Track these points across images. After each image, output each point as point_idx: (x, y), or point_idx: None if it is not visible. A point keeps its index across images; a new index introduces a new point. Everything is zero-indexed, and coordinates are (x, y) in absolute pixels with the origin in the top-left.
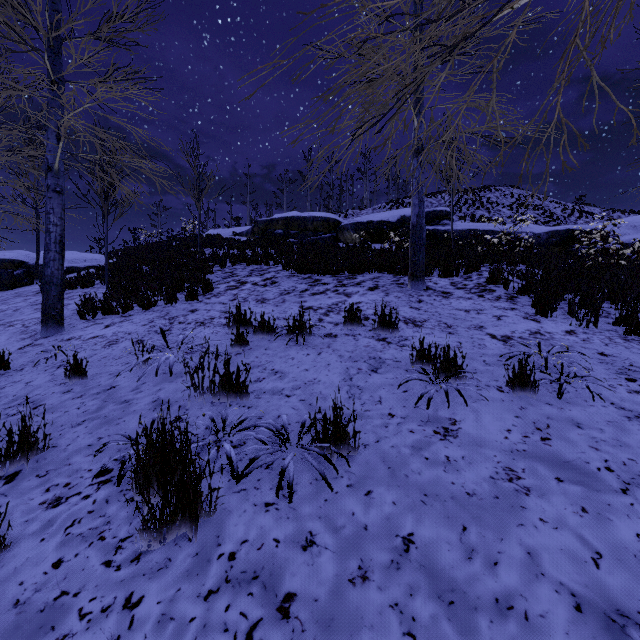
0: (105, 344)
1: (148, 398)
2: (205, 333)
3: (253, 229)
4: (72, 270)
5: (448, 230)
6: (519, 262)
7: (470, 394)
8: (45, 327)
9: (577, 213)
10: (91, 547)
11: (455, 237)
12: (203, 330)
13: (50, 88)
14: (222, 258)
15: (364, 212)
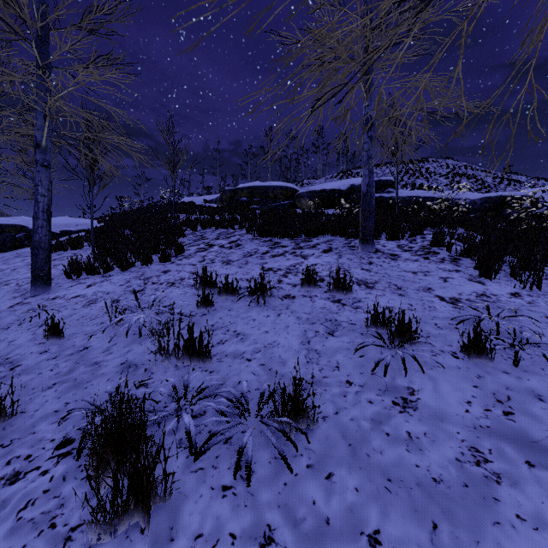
0: (85, 303)
1: (117, 360)
2: (174, 294)
3: (221, 197)
4: (66, 233)
5: (392, 197)
6: (458, 226)
7: (425, 360)
8: (34, 287)
9: (506, 181)
10: (40, 537)
11: (399, 203)
12: (173, 290)
13: (38, 73)
14: (194, 223)
15: (318, 181)
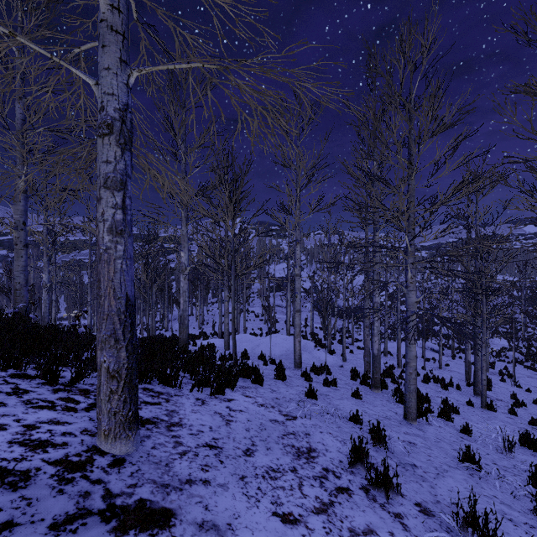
0: None
1: None
2: None
3: None
4: None
5: None
6: None
7: None
8: None
9: None
10: None
11: None
12: None
13: None
14: None
15: None
